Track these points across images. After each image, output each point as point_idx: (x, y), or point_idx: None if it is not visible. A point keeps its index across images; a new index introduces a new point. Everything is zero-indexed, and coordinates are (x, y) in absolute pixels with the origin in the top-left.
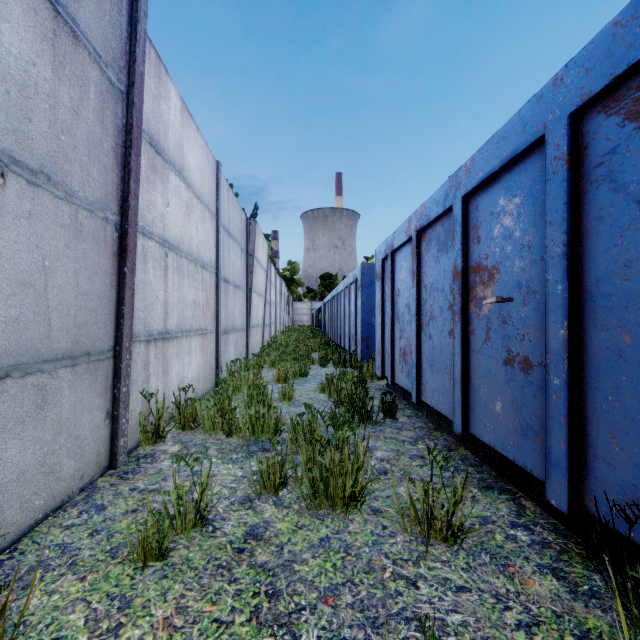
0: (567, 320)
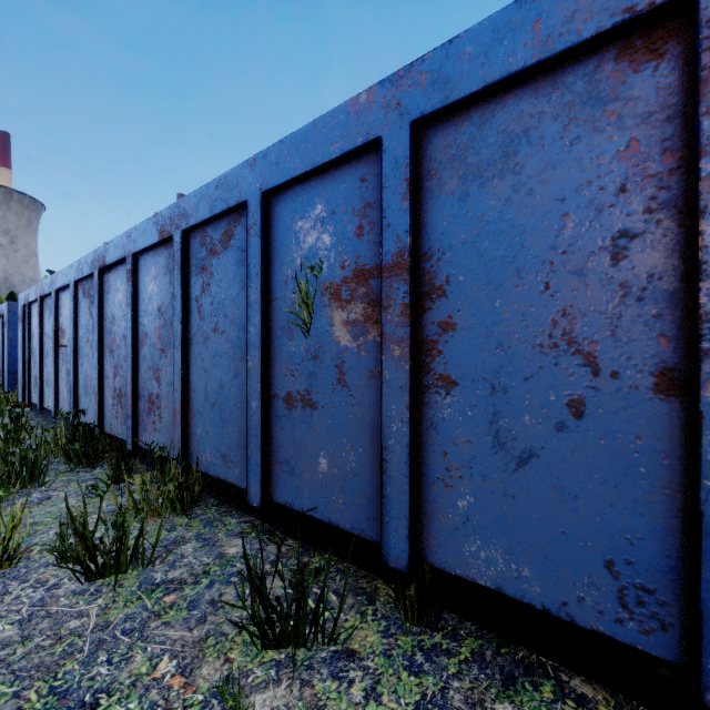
0: (73, 355)
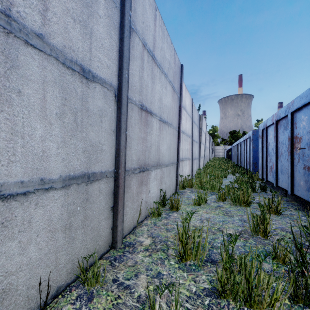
0: None
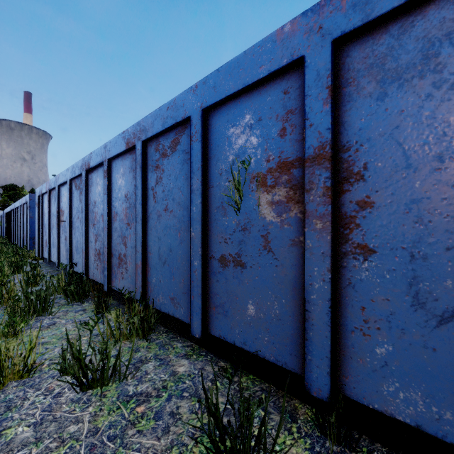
0: (69, 227)
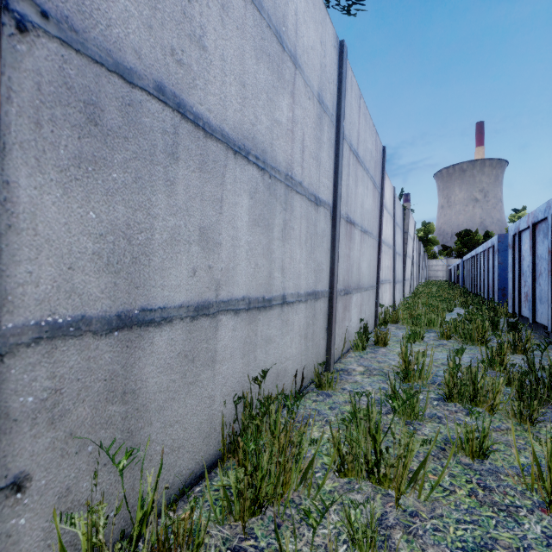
0: None
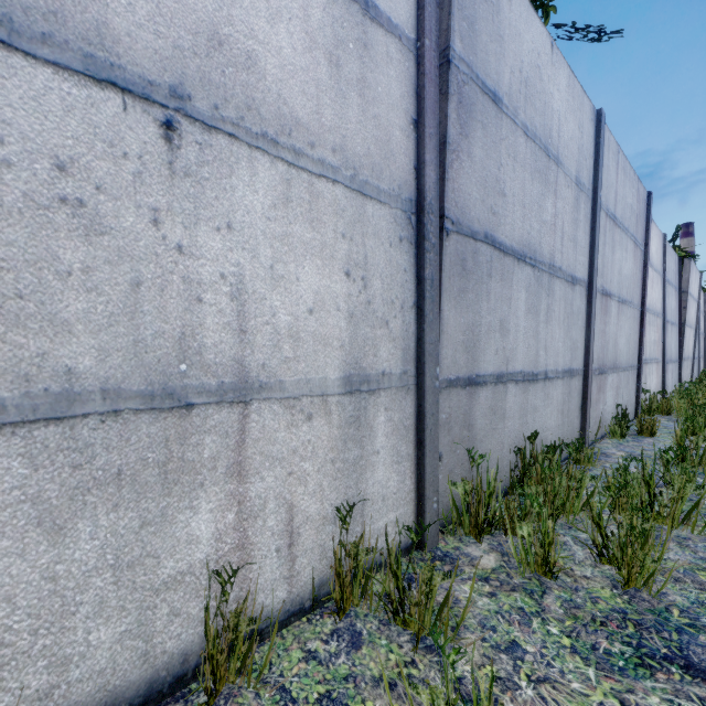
0: None
